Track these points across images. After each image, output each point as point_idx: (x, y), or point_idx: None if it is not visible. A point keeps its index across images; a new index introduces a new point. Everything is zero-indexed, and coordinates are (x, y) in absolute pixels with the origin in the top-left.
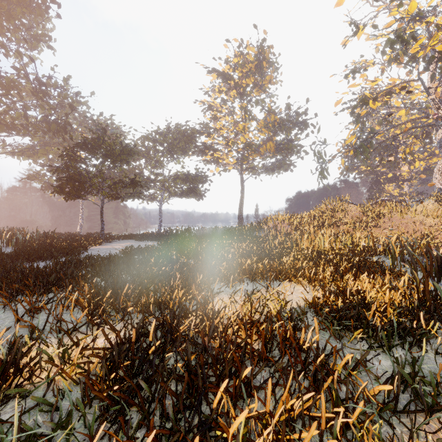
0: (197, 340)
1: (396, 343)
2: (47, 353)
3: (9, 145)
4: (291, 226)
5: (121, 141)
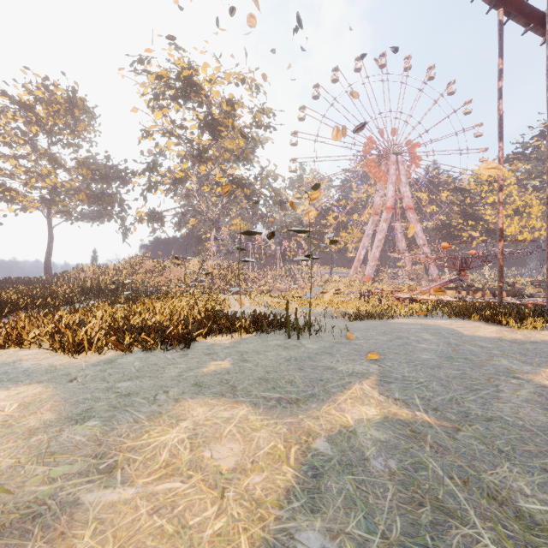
0: None
1: None
2: None
3: None
4: (93, 275)
5: None
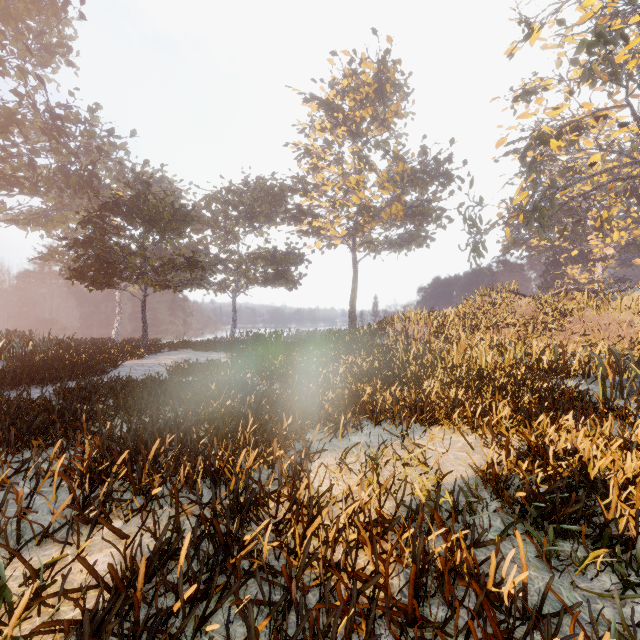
0: (277, 561)
1: None
2: None
3: (10, 209)
4: (430, 329)
5: (172, 201)
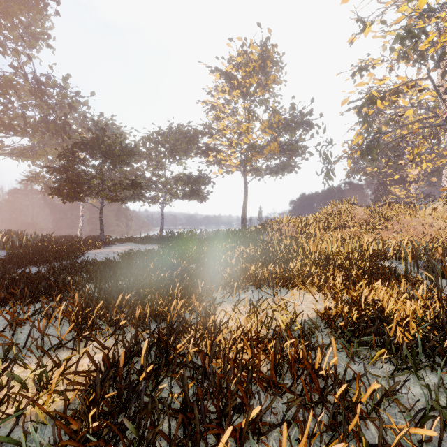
0: (196, 359)
1: (423, 364)
2: (22, 379)
3: (7, 146)
4: (296, 229)
5: (120, 142)
